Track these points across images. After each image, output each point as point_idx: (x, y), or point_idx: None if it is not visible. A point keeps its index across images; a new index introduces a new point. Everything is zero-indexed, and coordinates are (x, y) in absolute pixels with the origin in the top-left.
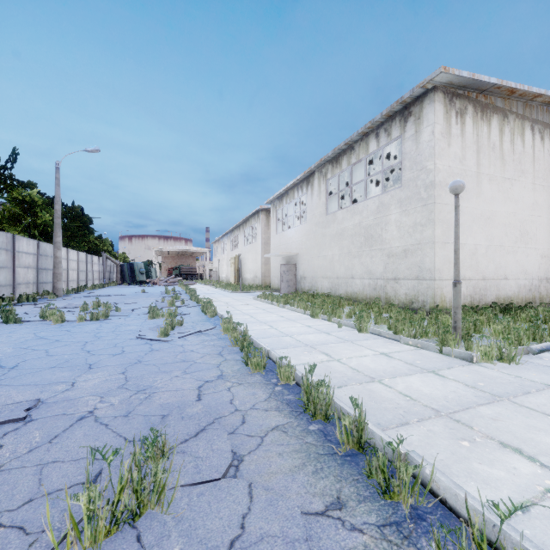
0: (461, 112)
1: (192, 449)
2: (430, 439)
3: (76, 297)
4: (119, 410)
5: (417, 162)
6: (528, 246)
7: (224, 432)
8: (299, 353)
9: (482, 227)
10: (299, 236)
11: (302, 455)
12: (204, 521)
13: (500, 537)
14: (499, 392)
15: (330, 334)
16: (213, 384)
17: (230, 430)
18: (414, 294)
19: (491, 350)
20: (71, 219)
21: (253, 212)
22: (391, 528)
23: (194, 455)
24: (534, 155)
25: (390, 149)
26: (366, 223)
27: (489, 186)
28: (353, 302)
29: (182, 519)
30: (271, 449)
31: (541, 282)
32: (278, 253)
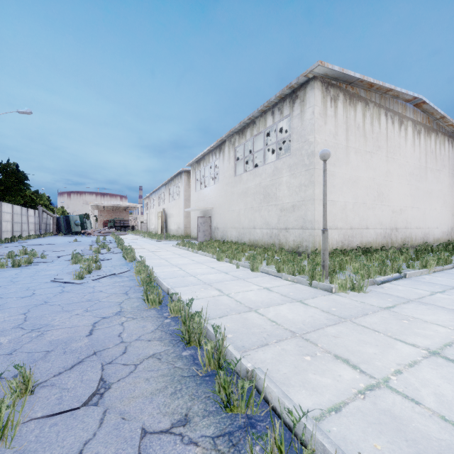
0: (335, 98)
1: (62, 381)
2: (281, 356)
3: (7, 246)
4: (4, 349)
5: (302, 136)
6: (383, 203)
7: (99, 363)
8: (196, 290)
9: (350, 188)
10: (213, 194)
11: (168, 378)
12: (45, 451)
13: (307, 437)
14: (345, 315)
15: (228, 274)
16: (109, 320)
17: (109, 360)
18: (300, 240)
19: (346, 282)
20: (6, 175)
21: (177, 173)
22: (223, 438)
23: (62, 386)
24: (387, 135)
25: (284, 125)
26: (264, 183)
27: (355, 157)
28: (254, 247)
29: (24, 452)
30: (140, 376)
31: (392, 231)
32: (195, 208)
